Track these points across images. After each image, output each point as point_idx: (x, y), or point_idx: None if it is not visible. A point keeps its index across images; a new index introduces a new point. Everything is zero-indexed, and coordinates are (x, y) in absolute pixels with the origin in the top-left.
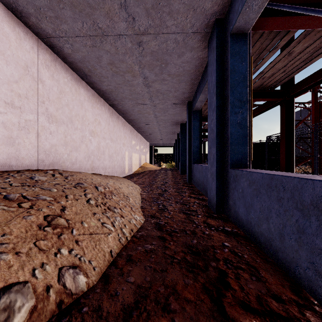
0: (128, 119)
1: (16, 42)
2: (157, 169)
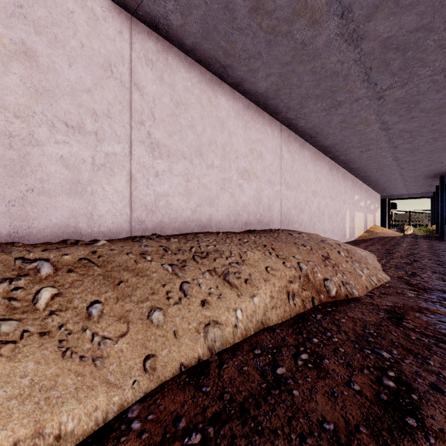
0: (350, 168)
1: (272, 134)
2: (397, 235)
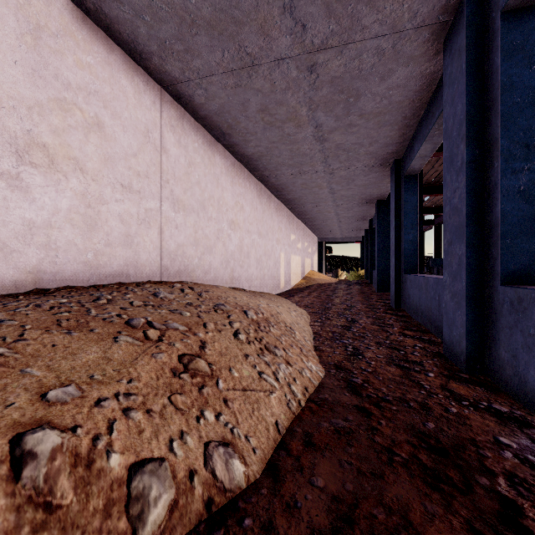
0: (285, 199)
1: (135, 97)
2: (332, 281)
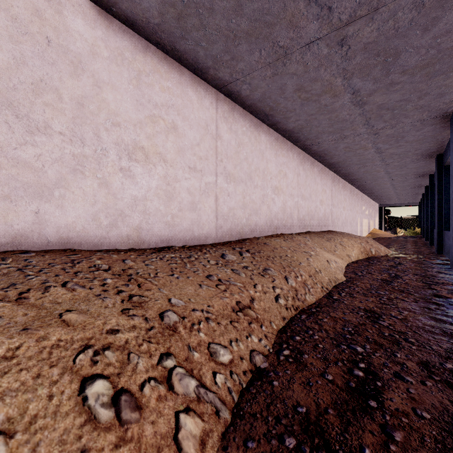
0: (361, 189)
1: (328, 179)
2: (392, 236)
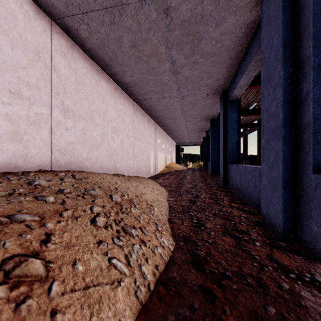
0: (153, 116)
1: (24, 21)
2: (184, 169)
